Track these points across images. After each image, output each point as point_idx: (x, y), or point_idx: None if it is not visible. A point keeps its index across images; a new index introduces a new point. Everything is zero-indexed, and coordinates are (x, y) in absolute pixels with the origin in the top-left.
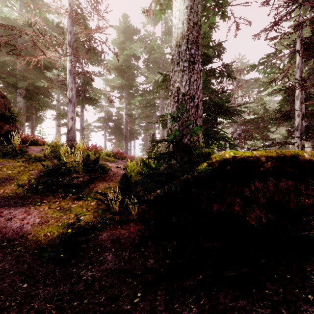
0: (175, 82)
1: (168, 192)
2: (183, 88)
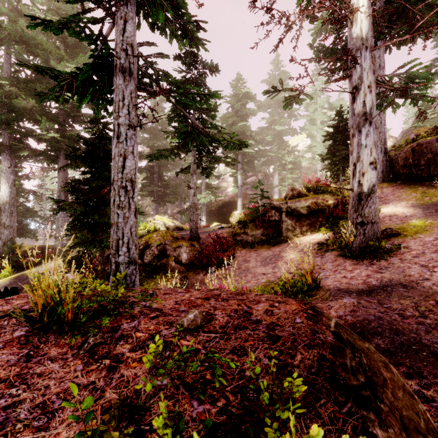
0: (3, 219)
1: (5, 261)
2: (7, 223)
